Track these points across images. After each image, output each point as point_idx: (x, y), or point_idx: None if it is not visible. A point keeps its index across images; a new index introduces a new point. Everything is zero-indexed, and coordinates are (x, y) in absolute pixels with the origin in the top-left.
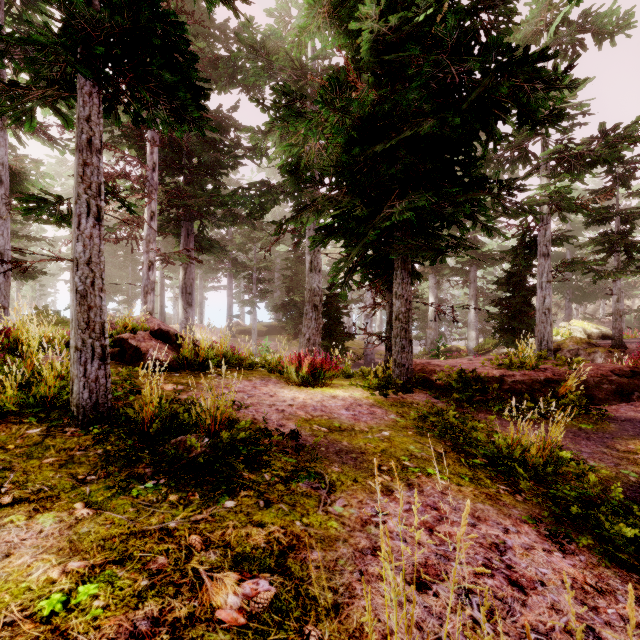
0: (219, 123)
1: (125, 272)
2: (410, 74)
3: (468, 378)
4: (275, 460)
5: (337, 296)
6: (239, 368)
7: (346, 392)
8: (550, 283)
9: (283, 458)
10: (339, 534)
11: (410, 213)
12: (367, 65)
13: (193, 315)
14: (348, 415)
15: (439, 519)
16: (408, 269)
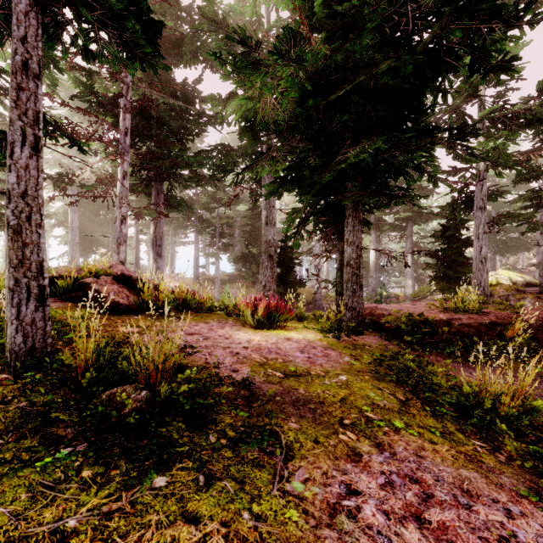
0: (186, 95)
1: (106, 229)
2: (366, 13)
3: (416, 321)
4: (224, 414)
5: (290, 248)
6: (198, 311)
7: (300, 334)
8: (486, 234)
9: (233, 411)
10: (301, 535)
11: (366, 154)
12: (320, 22)
13: (162, 265)
14: (303, 358)
15: (424, 499)
16: (359, 217)
